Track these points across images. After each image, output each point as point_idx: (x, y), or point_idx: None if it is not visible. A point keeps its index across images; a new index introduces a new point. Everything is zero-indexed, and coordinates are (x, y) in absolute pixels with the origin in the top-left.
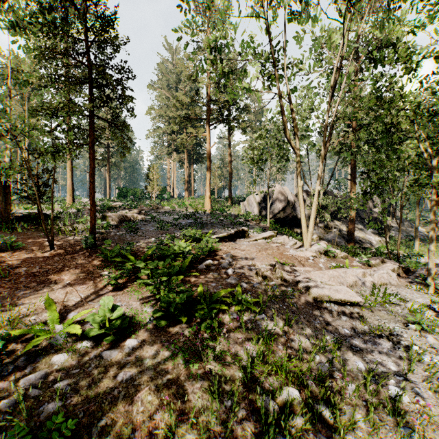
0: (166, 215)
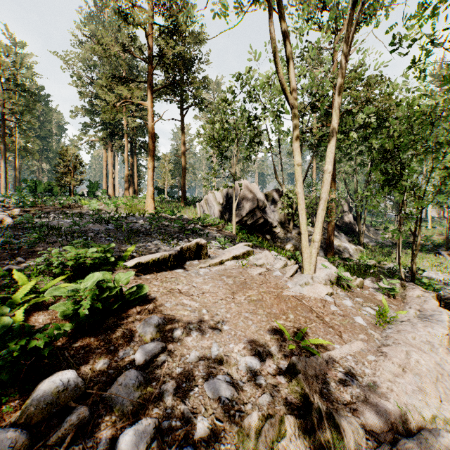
0: (75, 217)
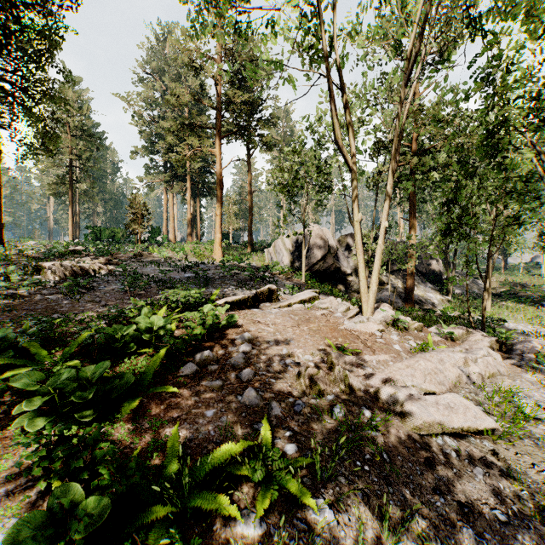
0: (152, 265)
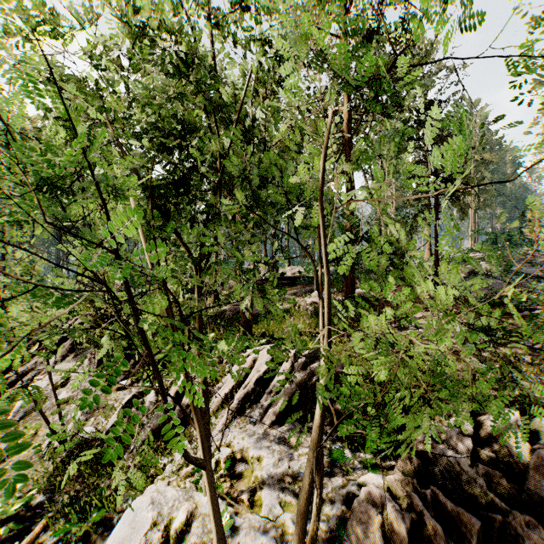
0: (538, 266)
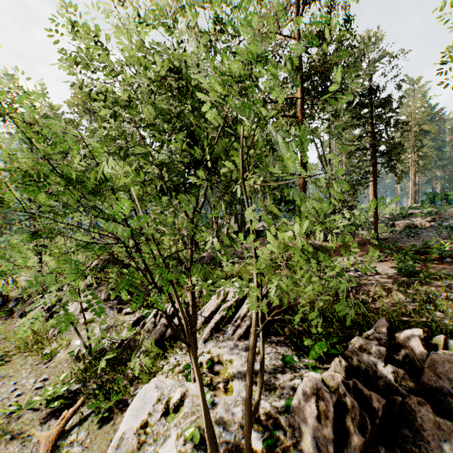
0: None
